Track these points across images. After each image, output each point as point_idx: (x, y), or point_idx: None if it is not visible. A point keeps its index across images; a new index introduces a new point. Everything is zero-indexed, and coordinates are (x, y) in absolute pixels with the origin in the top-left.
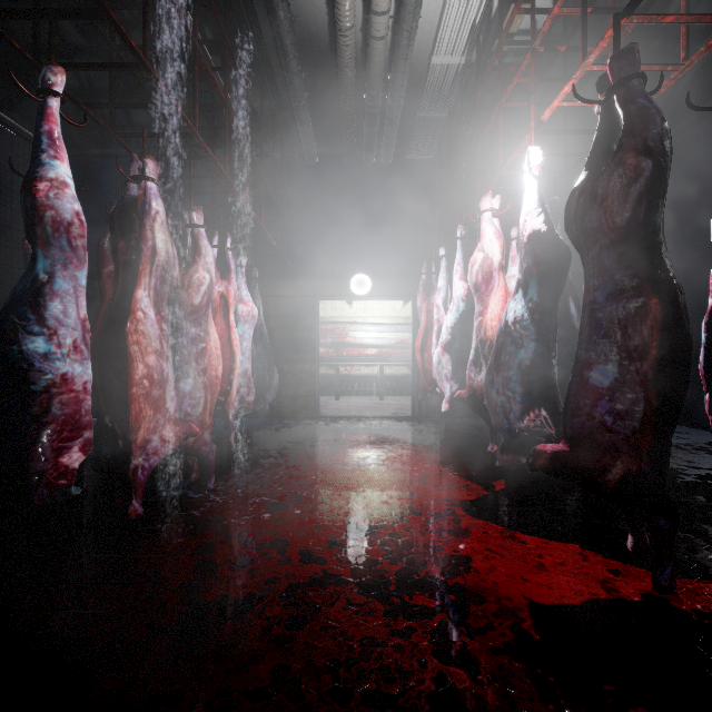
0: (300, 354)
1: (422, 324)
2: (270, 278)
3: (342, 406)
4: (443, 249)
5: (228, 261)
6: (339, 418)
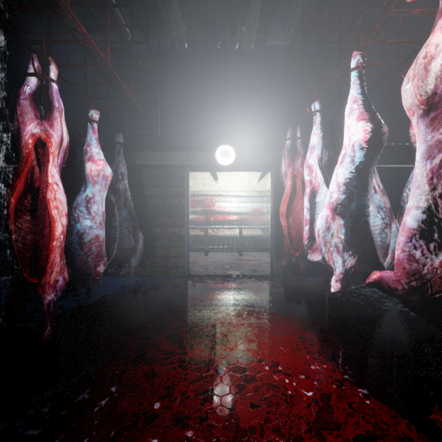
0: (171, 219)
1: (287, 189)
2: (142, 149)
3: (209, 262)
4: (317, 103)
5: (51, 96)
6: (206, 277)
